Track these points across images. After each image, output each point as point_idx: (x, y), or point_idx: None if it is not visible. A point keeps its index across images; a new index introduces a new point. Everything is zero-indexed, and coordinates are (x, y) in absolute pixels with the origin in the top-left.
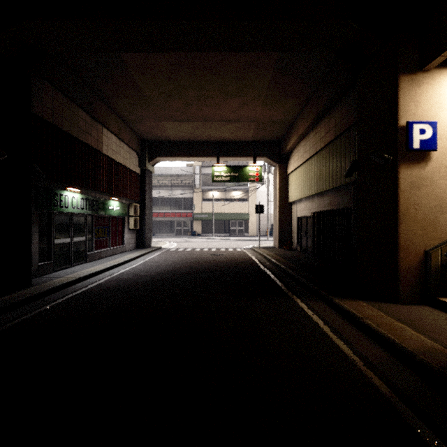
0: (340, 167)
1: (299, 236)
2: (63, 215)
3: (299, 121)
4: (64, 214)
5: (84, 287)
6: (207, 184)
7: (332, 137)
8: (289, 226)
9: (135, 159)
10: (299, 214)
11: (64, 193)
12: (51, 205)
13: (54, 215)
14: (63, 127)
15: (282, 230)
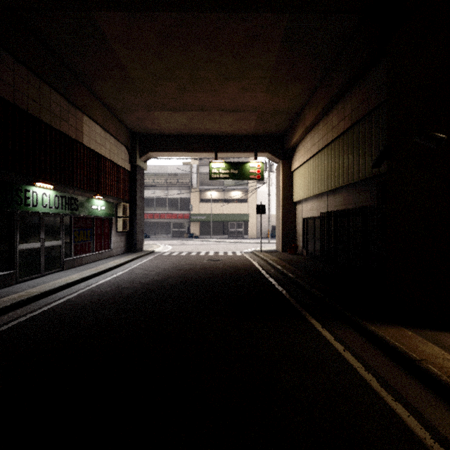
0: (358, 159)
1: (305, 239)
2: (31, 215)
3: (306, 111)
4: (32, 214)
5: (46, 305)
6: (204, 184)
7: (348, 125)
8: (293, 228)
9: (124, 154)
10: (305, 215)
11: (31, 189)
12: (12, 203)
13: (18, 215)
14: (29, 109)
15: (286, 232)
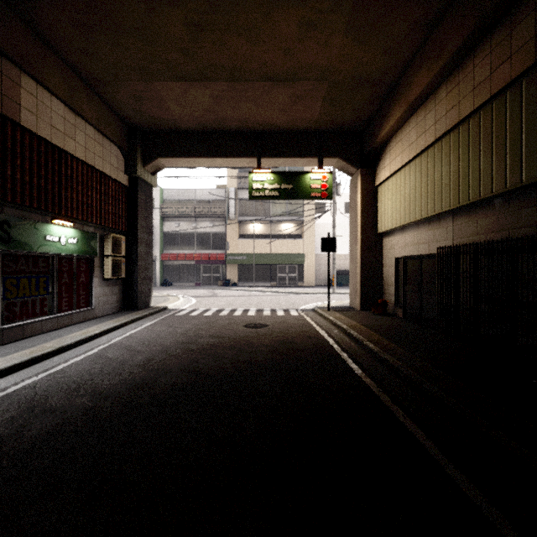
0: None
1: (399, 290)
2: None
3: (413, 72)
4: None
5: None
6: (245, 214)
7: (525, 65)
8: (378, 273)
9: (115, 158)
10: (401, 253)
11: None
12: None
13: None
14: None
15: (367, 279)
